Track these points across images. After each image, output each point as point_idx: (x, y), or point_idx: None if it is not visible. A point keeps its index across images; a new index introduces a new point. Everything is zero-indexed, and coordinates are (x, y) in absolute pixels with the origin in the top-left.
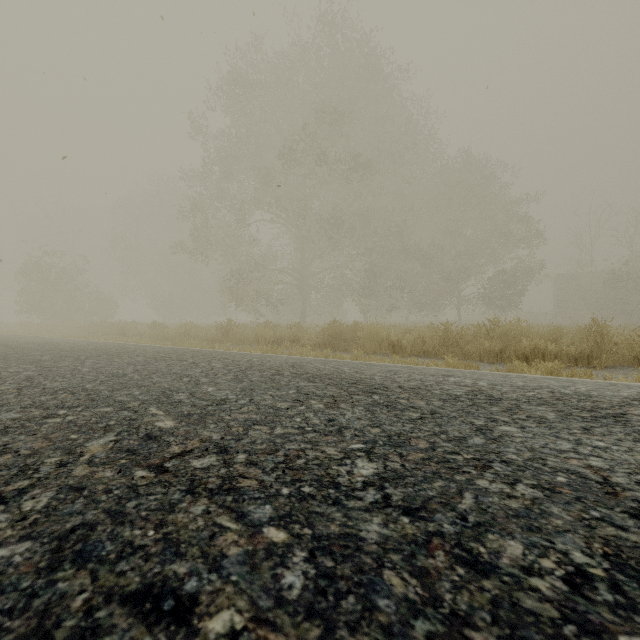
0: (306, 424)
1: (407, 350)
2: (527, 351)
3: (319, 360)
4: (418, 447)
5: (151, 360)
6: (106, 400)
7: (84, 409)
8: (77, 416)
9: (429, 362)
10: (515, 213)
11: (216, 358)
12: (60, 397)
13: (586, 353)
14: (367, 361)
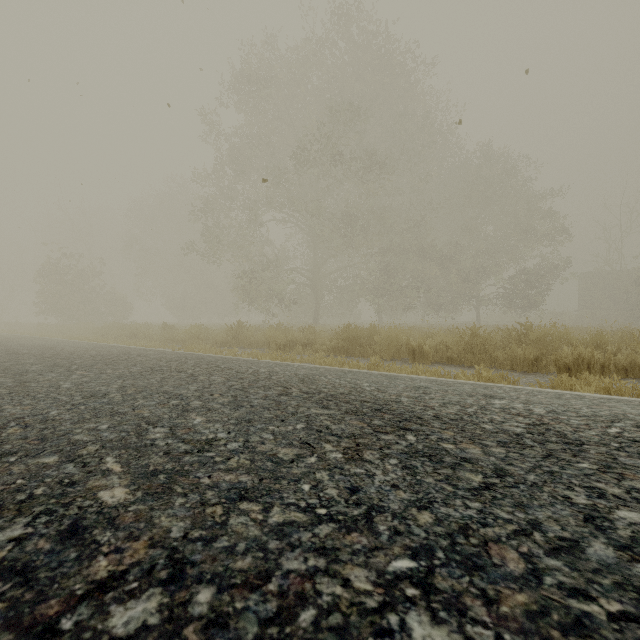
0: (317, 499)
1: (429, 357)
2: (569, 360)
3: (333, 370)
4: (508, 571)
5: (146, 371)
6: (59, 440)
7: (19, 459)
8: (0, 474)
9: (459, 374)
10: (538, 209)
11: (219, 368)
12: (5, 434)
13: (638, 363)
14: (386, 371)
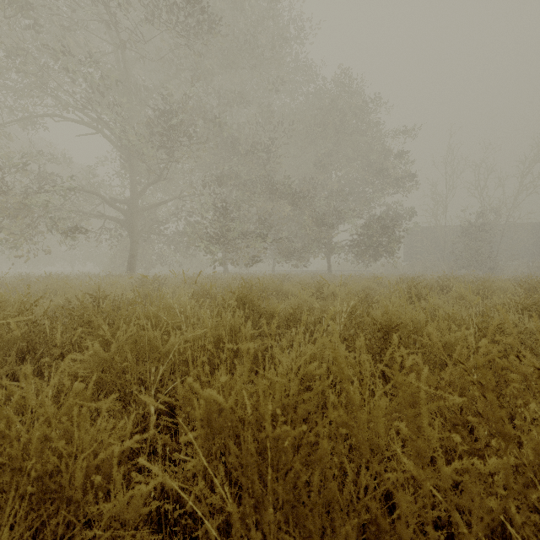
0: None
1: None
2: None
3: None
4: None
5: None
6: None
7: None
8: None
9: None
10: (387, 153)
11: None
12: None
13: None
14: None
